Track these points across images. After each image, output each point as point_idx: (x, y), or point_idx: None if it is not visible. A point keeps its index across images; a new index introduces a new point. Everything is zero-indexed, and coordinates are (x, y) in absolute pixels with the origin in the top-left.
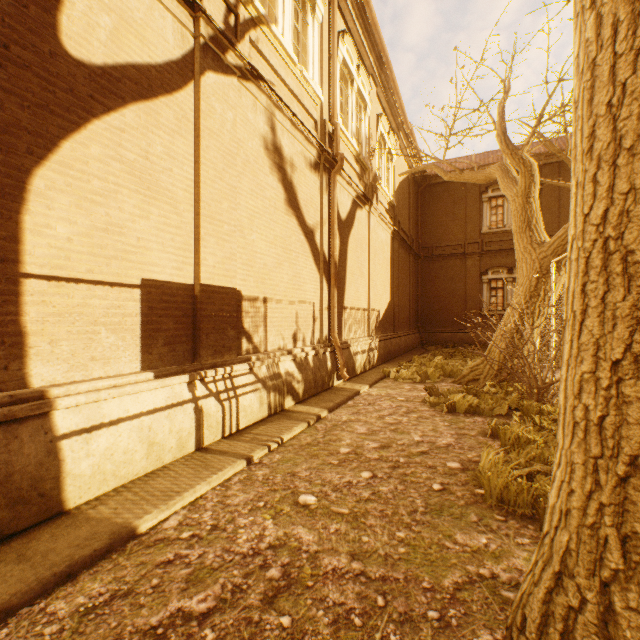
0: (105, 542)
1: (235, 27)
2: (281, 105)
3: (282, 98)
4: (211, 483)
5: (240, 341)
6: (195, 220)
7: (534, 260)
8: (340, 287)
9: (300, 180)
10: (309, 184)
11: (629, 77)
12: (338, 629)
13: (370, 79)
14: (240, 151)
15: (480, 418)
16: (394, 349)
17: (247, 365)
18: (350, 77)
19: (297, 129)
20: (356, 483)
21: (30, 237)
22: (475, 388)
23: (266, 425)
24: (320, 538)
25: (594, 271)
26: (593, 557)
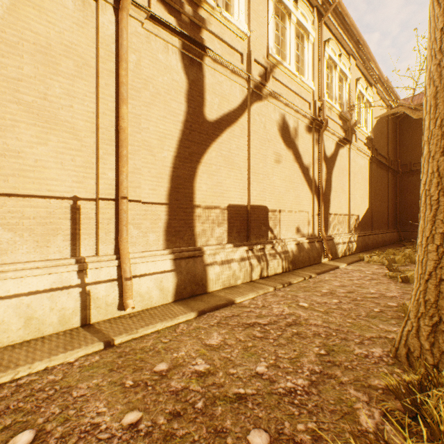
0: (225, 302)
1: (265, 75)
2: (288, 103)
3: (289, 101)
4: (258, 293)
5: (267, 232)
6: (247, 175)
7: None
8: (326, 201)
9: (299, 141)
10: (305, 141)
11: (433, 129)
12: (315, 336)
13: (350, 58)
14: (267, 135)
15: None
16: (371, 243)
17: (271, 245)
18: (334, 64)
19: (297, 113)
20: (329, 303)
21: (196, 192)
22: None
23: (281, 276)
24: (309, 315)
25: (422, 202)
26: (416, 310)
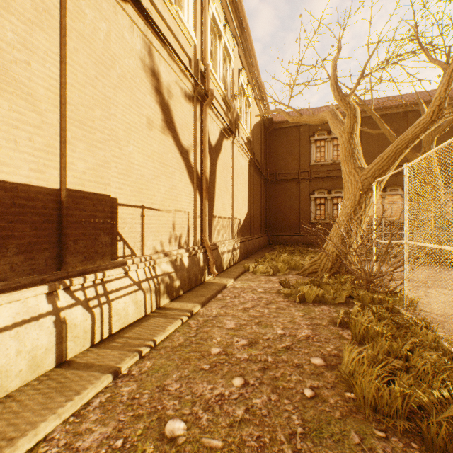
0: None
1: None
2: (158, 34)
3: (158, 26)
4: (62, 415)
5: (116, 246)
6: (61, 122)
7: (357, 181)
8: (210, 200)
9: (176, 106)
10: (184, 111)
11: None
12: None
13: (233, 40)
14: (116, 65)
15: (326, 307)
16: (251, 248)
17: (122, 269)
18: (218, 33)
19: (173, 60)
20: (228, 395)
21: None
22: (318, 280)
23: (141, 326)
24: None
25: None
26: None
